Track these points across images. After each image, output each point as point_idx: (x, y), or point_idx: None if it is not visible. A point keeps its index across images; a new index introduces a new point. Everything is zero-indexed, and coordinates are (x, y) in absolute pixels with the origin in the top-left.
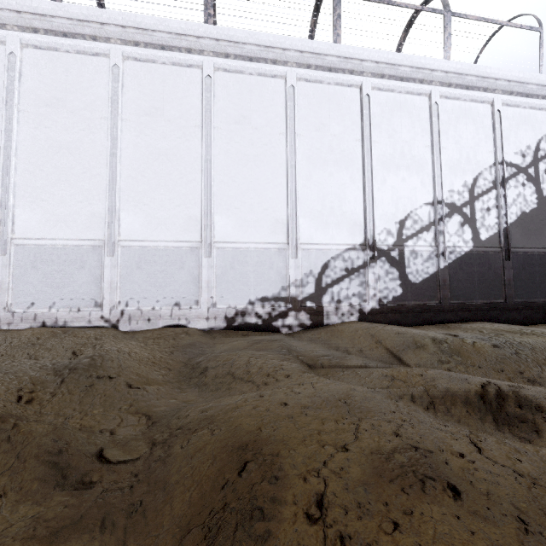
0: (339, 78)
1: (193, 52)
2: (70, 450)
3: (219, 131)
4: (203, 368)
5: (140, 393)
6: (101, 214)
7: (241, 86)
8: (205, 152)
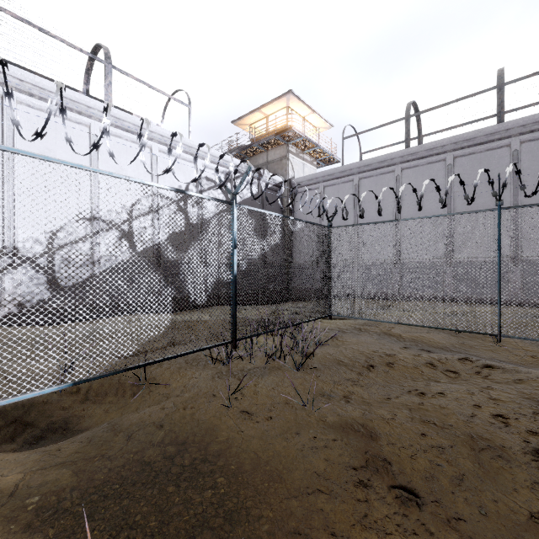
0: None
1: None
2: None
3: None
4: None
5: None
6: None
7: None
8: None
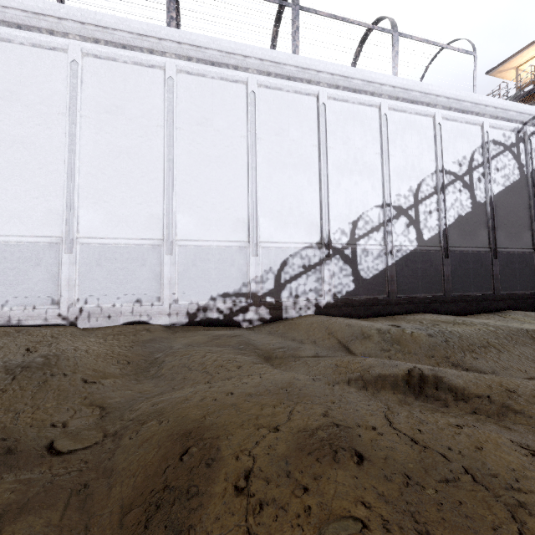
0: (297, 86)
1: (155, 53)
2: (19, 447)
3: (182, 132)
4: (161, 363)
5: (95, 389)
6: (59, 211)
7: (203, 89)
8: (167, 151)
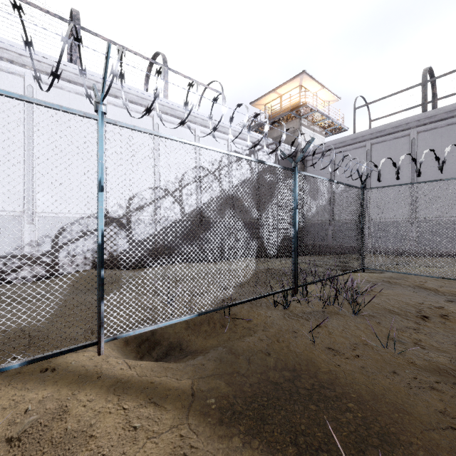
0: (78, 89)
1: None
2: None
3: None
4: None
5: None
6: None
7: None
8: None
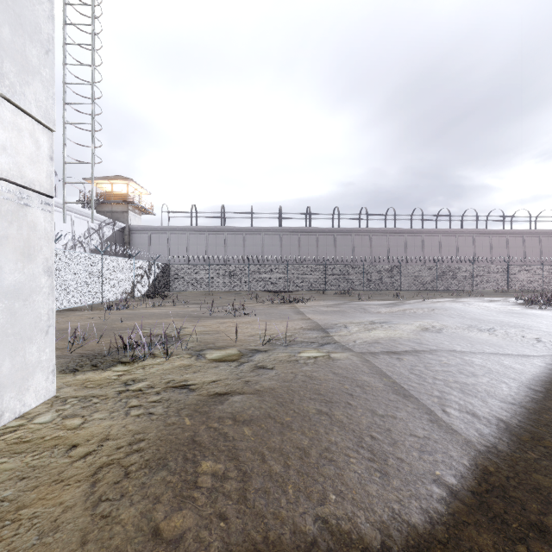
0: None
1: None
2: None
3: None
4: None
5: None
6: None
7: None
8: None
